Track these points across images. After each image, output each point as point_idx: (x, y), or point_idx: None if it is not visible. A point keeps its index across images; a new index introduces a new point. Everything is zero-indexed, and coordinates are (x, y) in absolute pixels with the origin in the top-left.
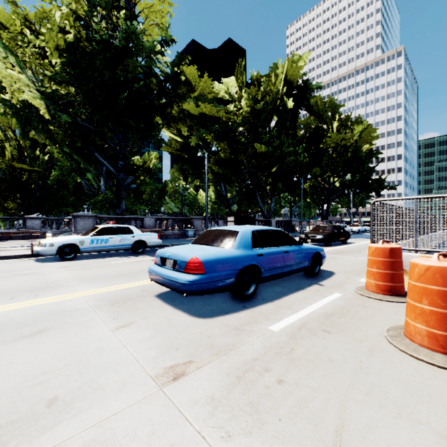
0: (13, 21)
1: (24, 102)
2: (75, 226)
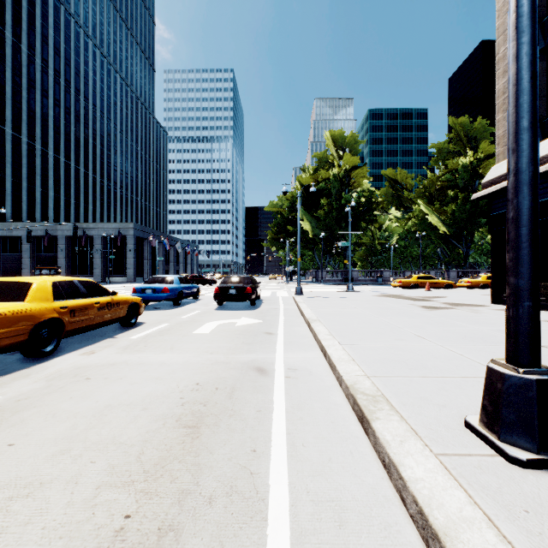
0: (396, 175)
1: (427, 225)
2: (448, 275)
